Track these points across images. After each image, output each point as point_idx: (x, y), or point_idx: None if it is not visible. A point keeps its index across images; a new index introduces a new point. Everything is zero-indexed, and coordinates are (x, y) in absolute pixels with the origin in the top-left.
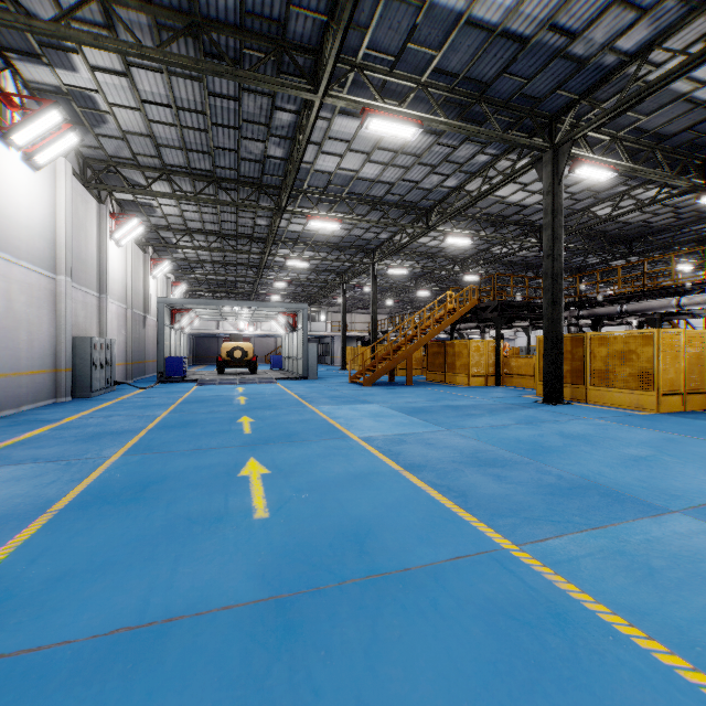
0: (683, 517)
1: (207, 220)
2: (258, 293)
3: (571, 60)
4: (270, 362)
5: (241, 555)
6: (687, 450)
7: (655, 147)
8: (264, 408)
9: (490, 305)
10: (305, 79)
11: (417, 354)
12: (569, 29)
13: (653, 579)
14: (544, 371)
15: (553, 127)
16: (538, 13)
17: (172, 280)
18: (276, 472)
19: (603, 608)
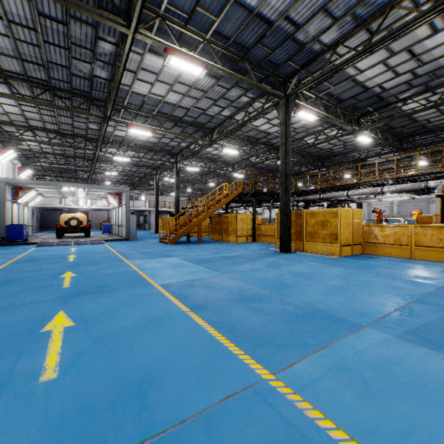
0: (372, 330)
1: (47, 120)
2: (94, 179)
3: (297, 42)
4: (102, 228)
5: (4, 439)
6: (361, 280)
7: (337, 105)
8: (88, 264)
9: (249, 192)
10: (121, 19)
11: (205, 223)
12: (296, 21)
13: (369, 392)
14: (281, 233)
15: (285, 84)
16: (279, 6)
17: (19, 166)
18: (80, 324)
19: (343, 433)
